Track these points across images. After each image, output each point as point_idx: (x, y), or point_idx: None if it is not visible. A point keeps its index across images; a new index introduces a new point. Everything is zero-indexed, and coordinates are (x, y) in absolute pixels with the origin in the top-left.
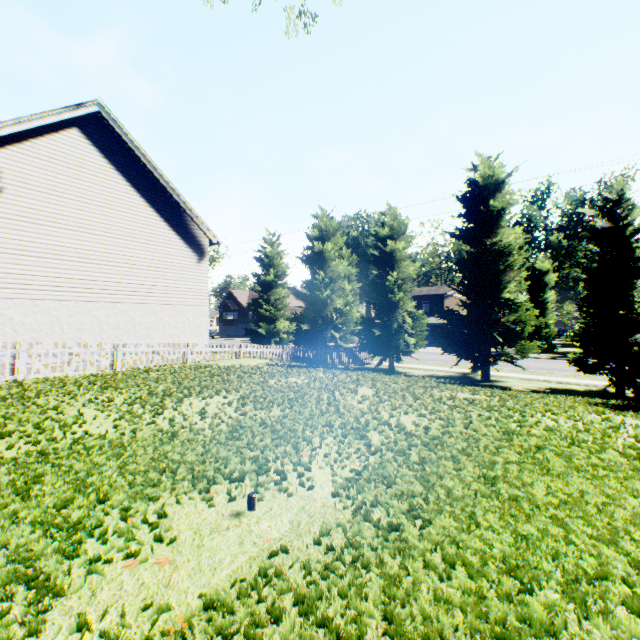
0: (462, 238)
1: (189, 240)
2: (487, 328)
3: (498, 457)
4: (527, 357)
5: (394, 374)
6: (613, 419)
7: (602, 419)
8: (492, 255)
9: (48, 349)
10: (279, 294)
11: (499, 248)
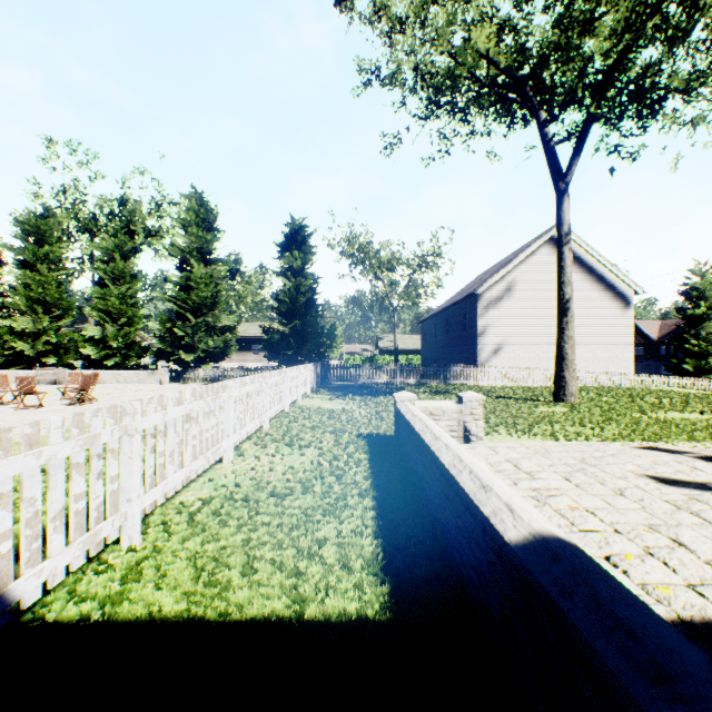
0: None
1: (616, 295)
2: None
3: None
4: None
5: None
6: None
7: None
8: None
9: (540, 371)
10: (711, 328)
11: None
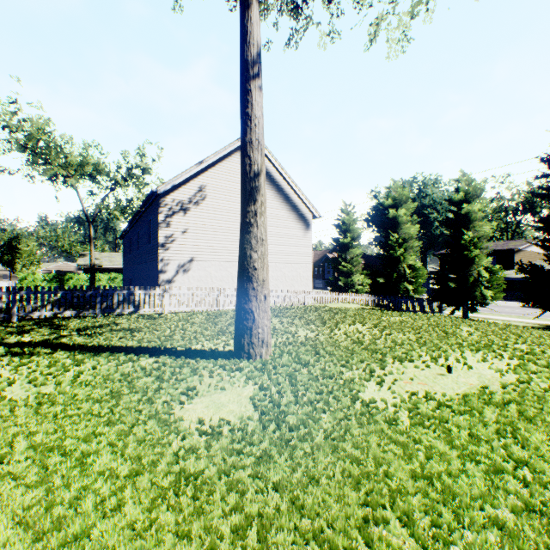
0: (547, 197)
1: (300, 217)
2: None
3: None
4: None
5: (477, 320)
6: None
7: None
8: None
9: (232, 292)
10: (353, 253)
11: None
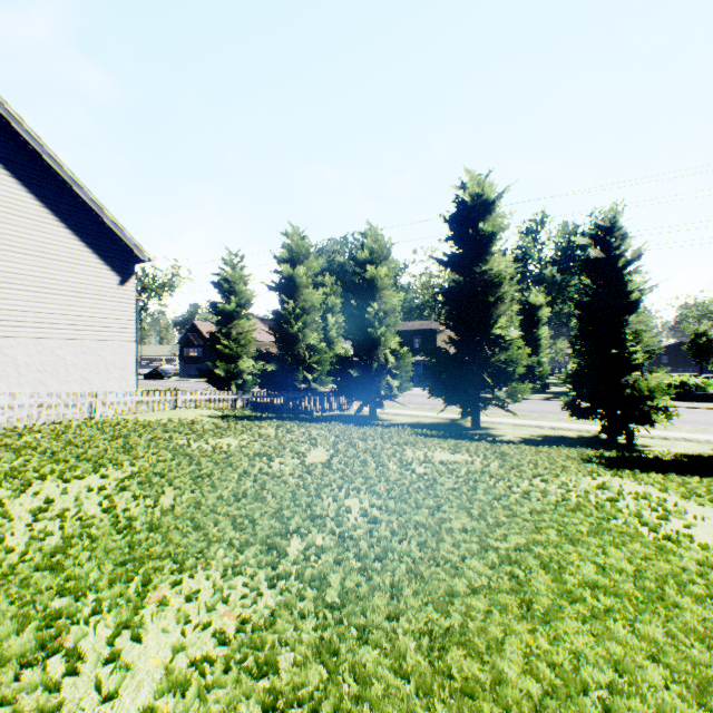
0: (450, 265)
1: (106, 255)
2: (476, 369)
3: (462, 578)
4: (519, 401)
5: (370, 425)
6: (610, 485)
7: (598, 486)
8: (482, 285)
9: None
10: (243, 327)
11: (489, 278)
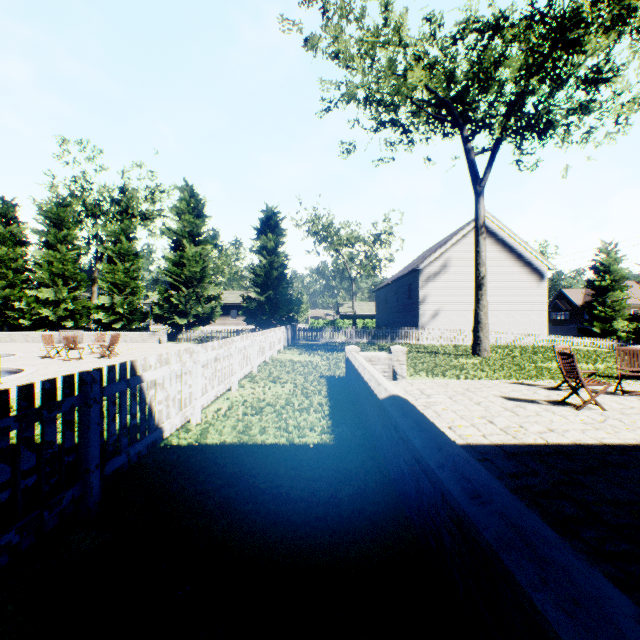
0: None
1: (532, 270)
2: None
3: None
4: None
5: None
6: None
7: None
8: None
9: (469, 333)
10: (615, 297)
11: None
